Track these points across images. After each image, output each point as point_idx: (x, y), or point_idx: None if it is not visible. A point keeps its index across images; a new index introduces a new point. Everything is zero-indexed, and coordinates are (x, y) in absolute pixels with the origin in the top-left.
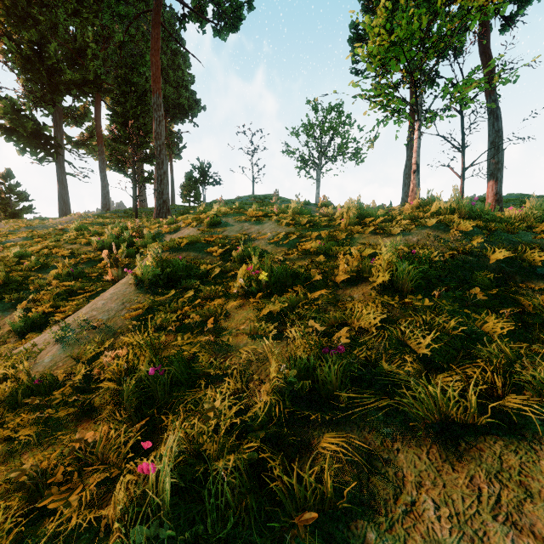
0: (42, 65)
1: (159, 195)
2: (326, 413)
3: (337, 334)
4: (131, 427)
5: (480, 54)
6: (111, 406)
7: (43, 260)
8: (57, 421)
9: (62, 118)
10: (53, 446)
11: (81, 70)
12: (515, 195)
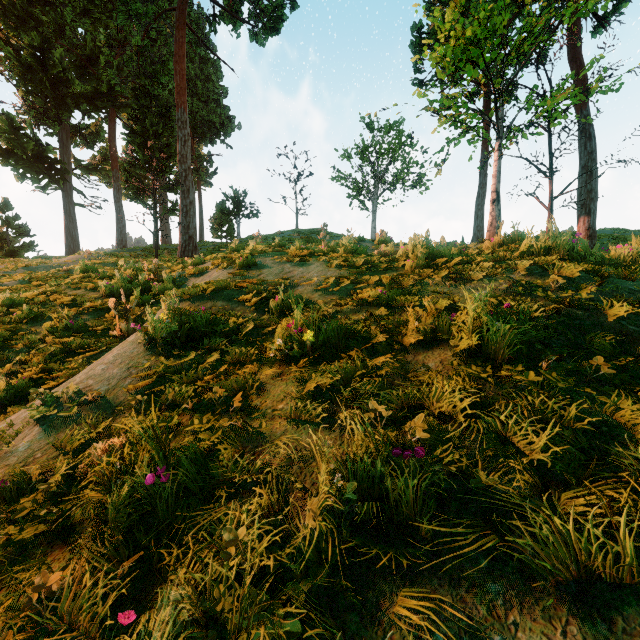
0: (45, 74)
1: (184, 229)
2: (401, 552)
3: (411, 424)
4: (117, 564)
5: (569, 61)
6: (94, 527)
7: (39, 309)
8: (20, 545)
9: (69, 138)
10: (8, 589)
11: (92, 80)
12: (609, 229)
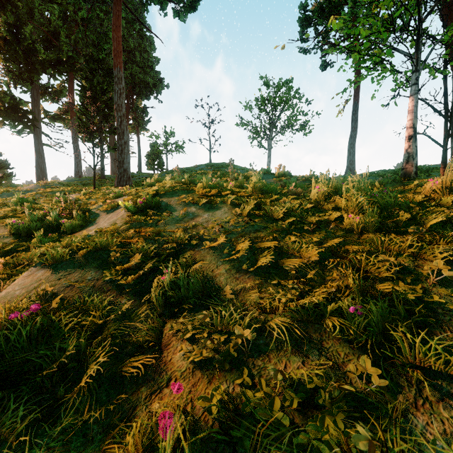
0: (18, 45)
1: (120, 163)
2: None
3: None
4: None
5: (444, 18)
6: None
7: None
8: None
9: (39, 94)
10: None
11: (56, 51)
12: None
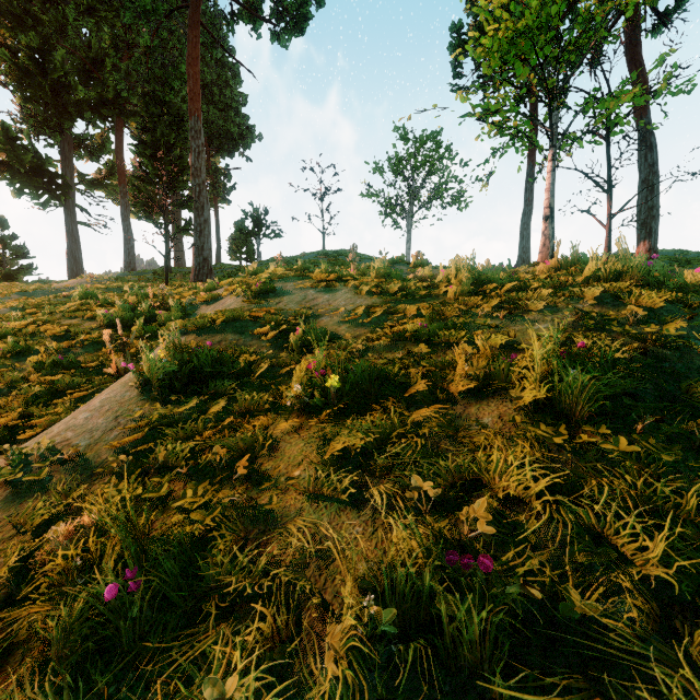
0: (44, 78)
1: (198, 250)
2: None
3: (469, 510)
4: None
5: (628, 62)
6: (37, 654)
7: (27, 342)
8: None
9: (72, 149)
10: None
11: (97, 86)
12: (669, 251)
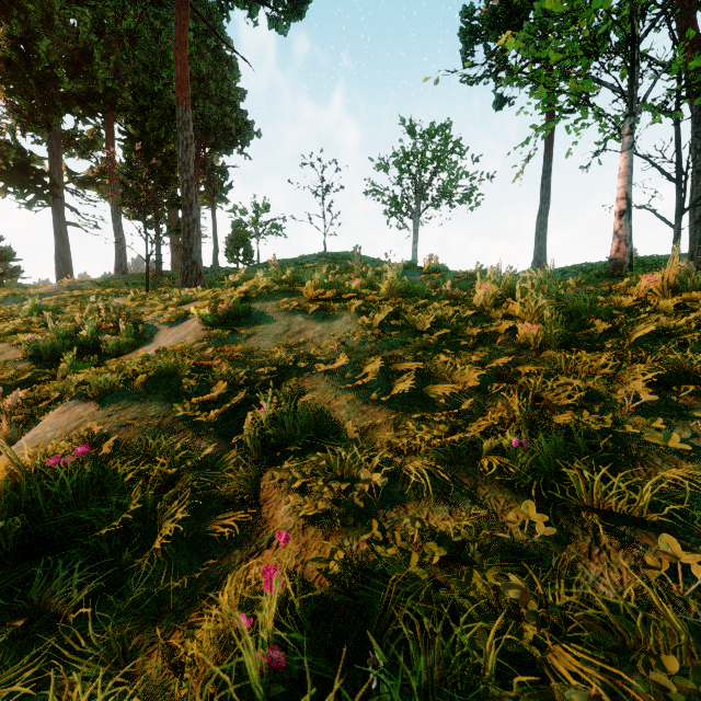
0: (29, 70)
1: (186, 253)
2: None
3: None
4: None
5: (680, 32)
6: None
7: None
8: None
9: (61, 146)
10: None
11: (87, 79)
12: None
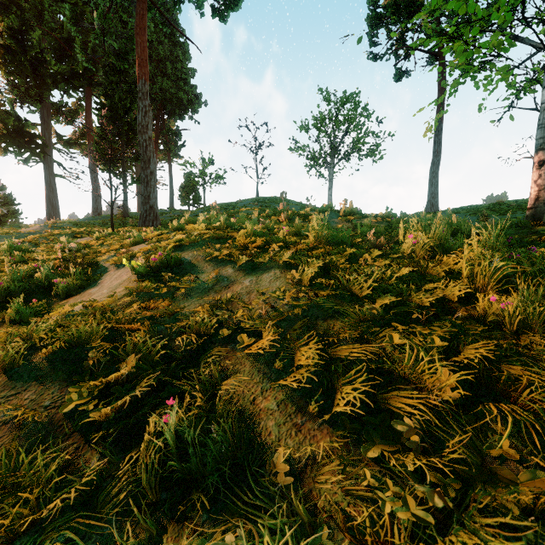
0: (24, 55)
1: (145, 199)
2: None
3: None
4: None
5: None
6: None
7: None
8: None
9: (50, 115)
10: None
11: (70, 62)
12: None
